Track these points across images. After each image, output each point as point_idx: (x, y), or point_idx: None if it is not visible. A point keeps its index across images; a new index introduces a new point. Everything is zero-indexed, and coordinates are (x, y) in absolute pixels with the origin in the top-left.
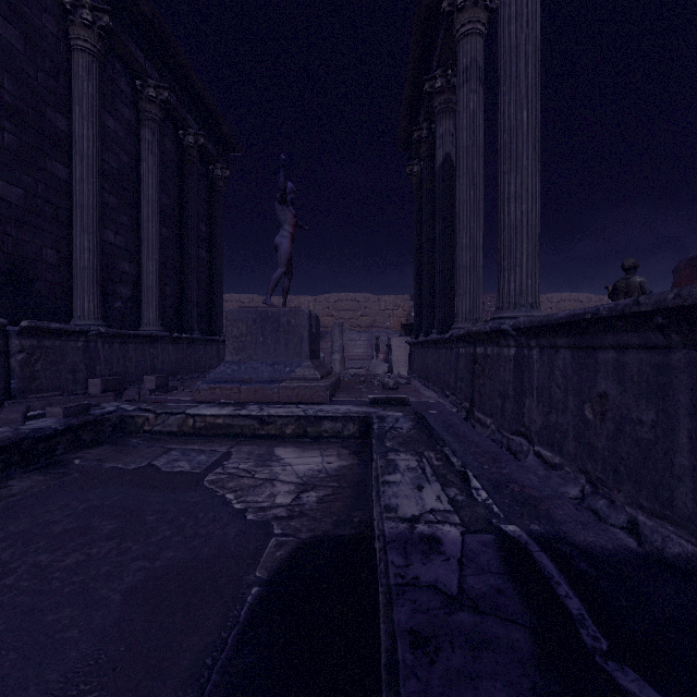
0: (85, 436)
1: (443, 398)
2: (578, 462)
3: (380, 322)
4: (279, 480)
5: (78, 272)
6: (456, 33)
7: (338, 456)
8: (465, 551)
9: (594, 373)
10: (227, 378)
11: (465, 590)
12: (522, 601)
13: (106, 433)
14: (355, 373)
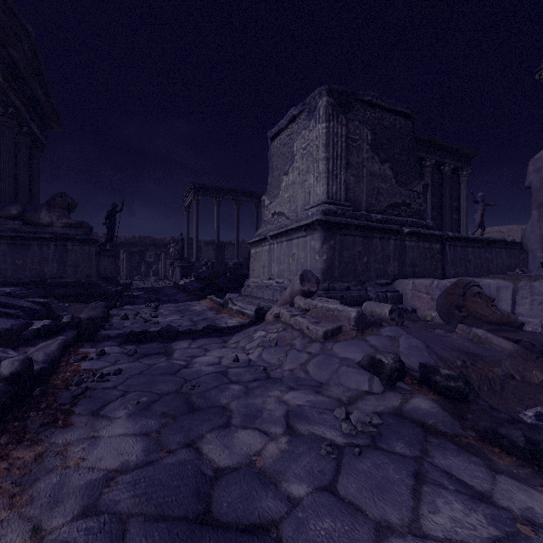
0: None
1: None
2: None
3: None
4: None
5: None
6: None
7: None
8: None
9: None
10: None
11: None
12: None
13: None
14: None
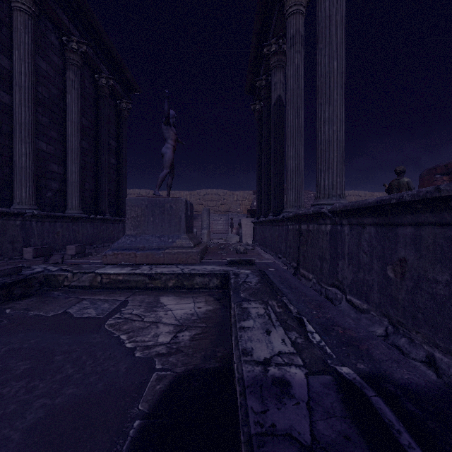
0: (17, 290)
1: (277, 259)
2: (382, 308)
3: (233, 209)
4: (162, 323)
5: (17, 171)
6: (286, 12)
7: (205, 302)
8: (311, 394)
9: (394, 243)
10: (126, 246)
11: (317, 438)
12: (368, 449)
13: (34, 288)
14: (217, 242)
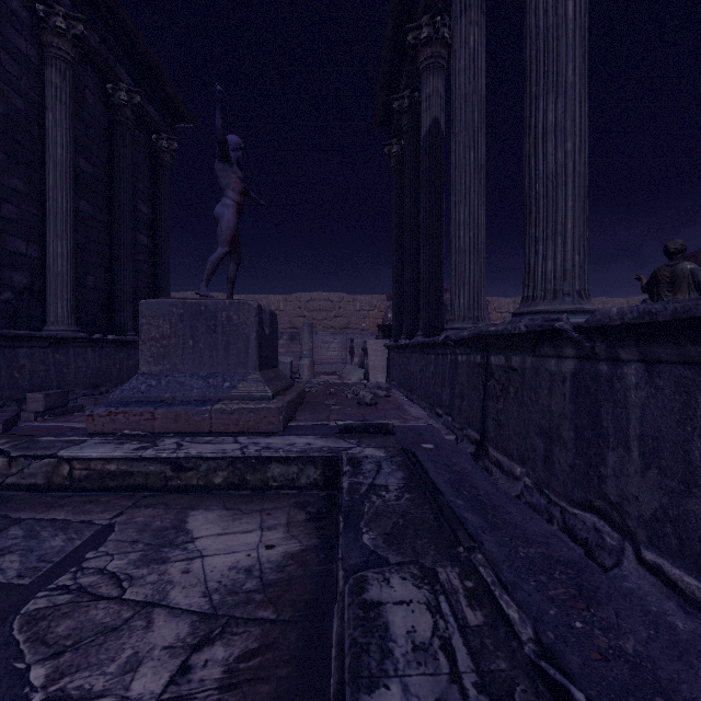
0: None
1: (434, 417)
2: None
3: (355, 324)
4: (165, 606)
5: None
6: None
7: (286, 529)
8: None
9: None
10: (139, 397)
11: None
12: None
13: None
14: (326, 380)
